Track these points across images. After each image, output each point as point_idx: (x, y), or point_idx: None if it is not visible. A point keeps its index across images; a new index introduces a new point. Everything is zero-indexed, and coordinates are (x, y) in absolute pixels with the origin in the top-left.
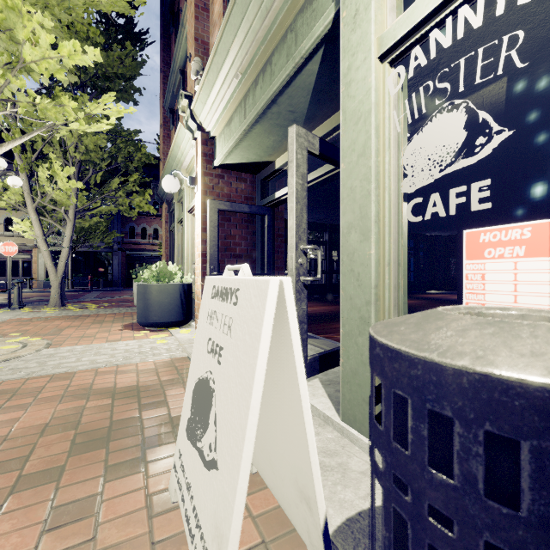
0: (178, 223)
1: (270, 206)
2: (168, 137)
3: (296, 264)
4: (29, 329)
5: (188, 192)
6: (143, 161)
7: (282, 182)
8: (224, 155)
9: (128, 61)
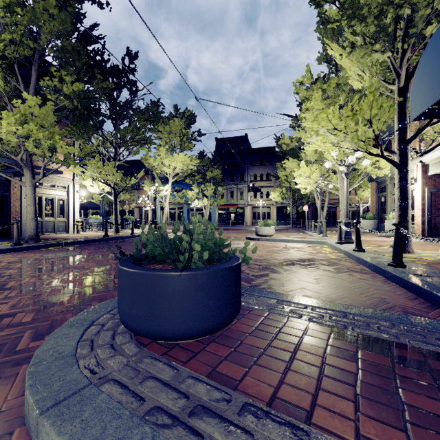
0: (389, 193)
1: None
2: None
3: None
4: None
5: None
6: None
7: None
8: (436, 173)
9: None
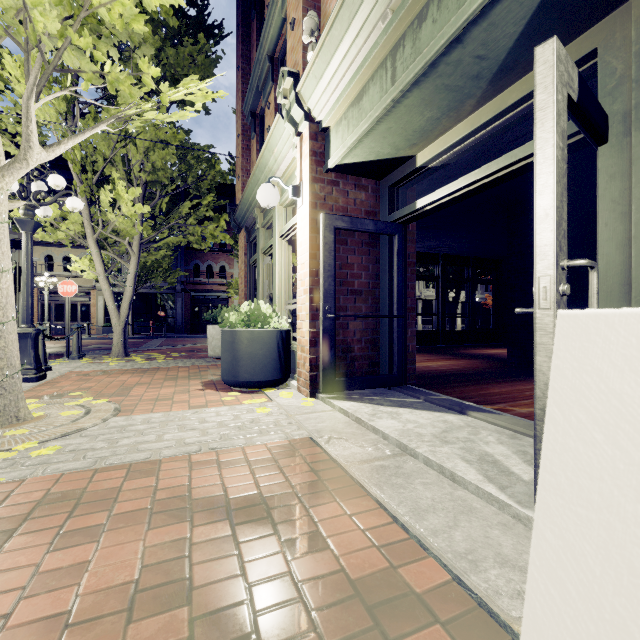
0: (262, 253)
1: (402, 222)
2: (248, 150)
3: (556, 294)
4: (91, 386)
5: (280, 212)
6: (216, 181)
7: (413, 190)
8: (347, 149)
9: (200, 59)
